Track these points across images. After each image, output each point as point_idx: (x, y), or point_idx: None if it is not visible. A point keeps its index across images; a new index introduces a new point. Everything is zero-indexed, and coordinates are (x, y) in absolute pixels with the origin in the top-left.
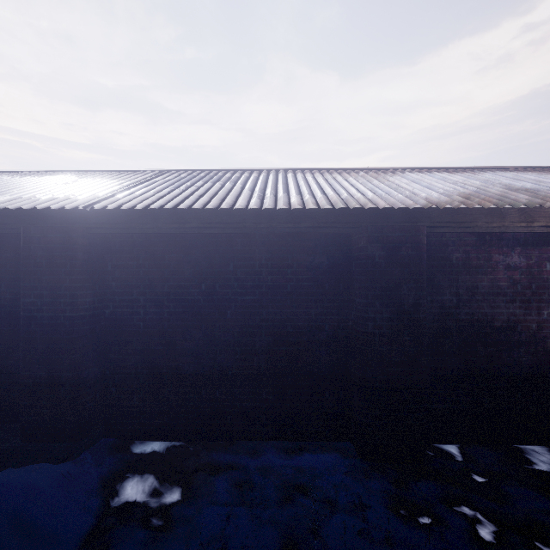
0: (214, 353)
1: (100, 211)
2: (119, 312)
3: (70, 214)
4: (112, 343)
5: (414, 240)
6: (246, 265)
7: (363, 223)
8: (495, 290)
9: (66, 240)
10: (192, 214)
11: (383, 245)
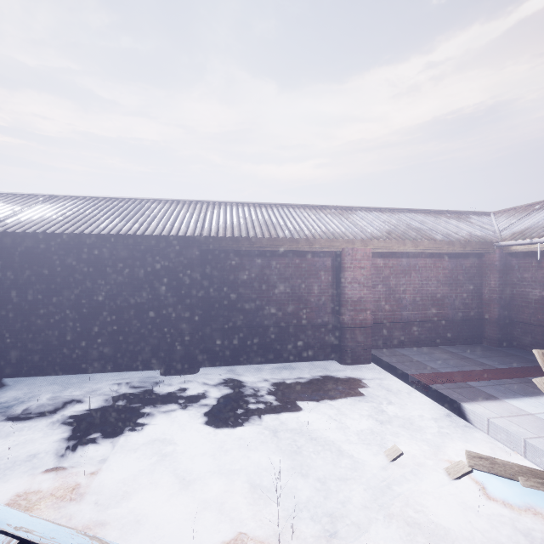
0: (74, 320)
1: None
2: (7, 296)
3: None
4: (2, 316)
5: (188, 253)
6: (96, 266)
7: (161, 244)
8: (245, 280)
9: None
10: (55, 236)
11: (171, 256)
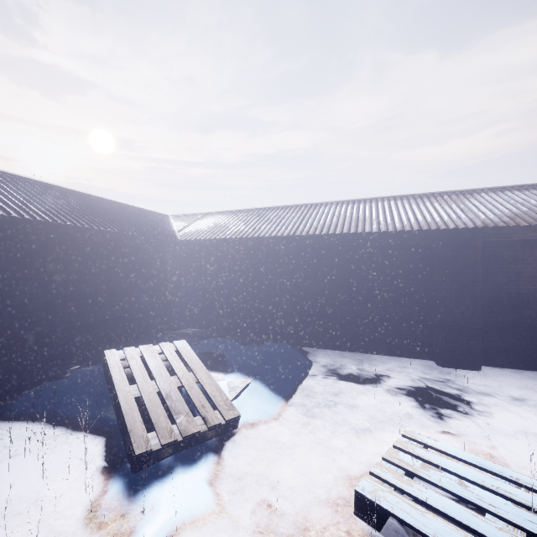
0: (352, 306)
1: (298, 236)
2: (303, 284)
3: (285, 238)
4: (299, 299)
5: (472, 245)
6: (369, 260)
7: (439, 237)
8: (536, 274)
9: (285, 250)
10: (343, 236)
11: (452, 249)
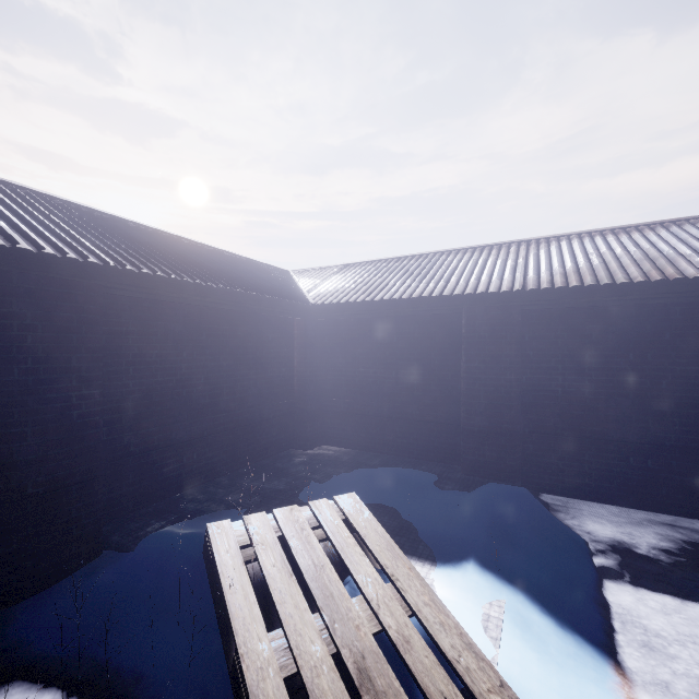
0: (644, 422)
1: (533, 291)
2: (536, 378)
3: (505, 295)
4: (529, 405)
5: None
6: (687, 334)
7: None
8: None
9: (506, 316)
10: (633, 287)
11: None
